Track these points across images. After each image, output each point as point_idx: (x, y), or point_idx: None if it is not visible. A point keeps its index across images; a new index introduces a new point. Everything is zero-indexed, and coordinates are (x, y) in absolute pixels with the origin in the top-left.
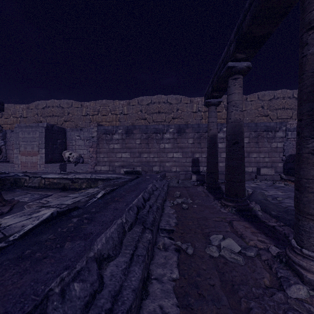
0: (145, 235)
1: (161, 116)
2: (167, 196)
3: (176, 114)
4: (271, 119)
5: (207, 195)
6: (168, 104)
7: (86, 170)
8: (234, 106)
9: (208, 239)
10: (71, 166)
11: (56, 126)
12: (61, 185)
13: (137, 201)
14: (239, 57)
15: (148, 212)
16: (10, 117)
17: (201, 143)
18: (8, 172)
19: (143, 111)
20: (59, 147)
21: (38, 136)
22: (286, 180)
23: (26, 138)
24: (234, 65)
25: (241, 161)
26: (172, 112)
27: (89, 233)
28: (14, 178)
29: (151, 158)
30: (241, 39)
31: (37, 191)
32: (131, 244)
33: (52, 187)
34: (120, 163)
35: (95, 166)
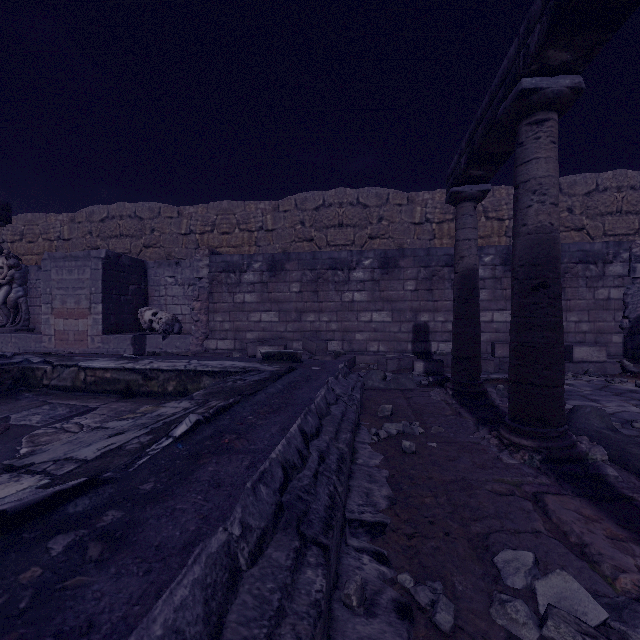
0: (304, 576)
1: (344, 233)
2: (361, 413)
3: (377, 229)
4: (590, 238)
5: (458, 411)
6: (360, 208)
7: (185, 348)
8: (536, 191)
9: (488, 563)
10: (156, 339)
11: (127, 257)
12: (120, 384)
13: (285, 446)
14: (553, 62)
15: (315, 478)
16: (38, 239)
17: (435, 289)
18: (12, 354)
19: (306, 223)
20: (132, 301)
21: (89, 277)
22: (636, 375)
23: (66, 281)
24: (538, 85)
25: (555, 332)
26: (370, 225)
27: (78, 629)
28: (22, 369)
29: (323, 323)
30: (569, 2)
31: (68, 398)
32: (253, 636)
33: (101, 388)
34: (257, 333)
35: (205, 340)
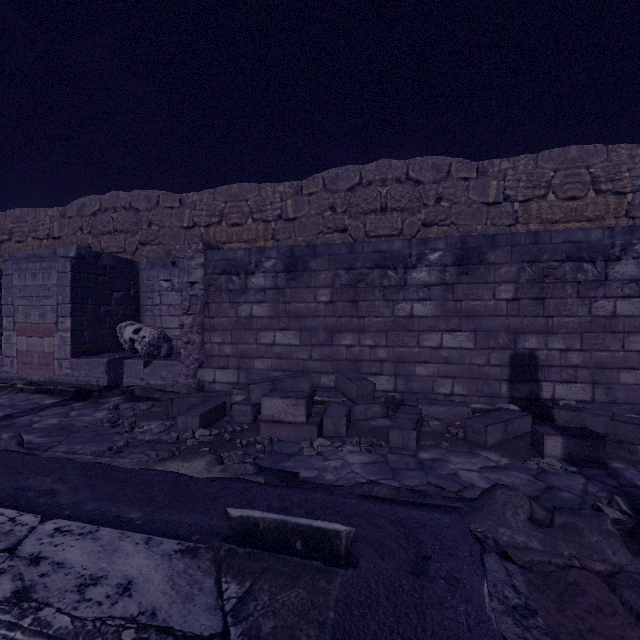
0: None
1: (389, 220)
2: None
3: (434, 212)
4: None
5: None
6: (410, 185)
7: (173, 380)
8: None
9: None
10: (136, 366)
11: (108, 256)
12: None
13: None
14: None
15: None
16: (27, 238)
17: (548, 298)
18: None
19: (337, 209)
20: (116, 312)
21: (56, 282)
22: None
23: (29, 288)
24: None
25: None
26: (424, 207)
27: None
28: None
29: (366, 348)
30: None
31: None
32: None
33: None
34: (269, 361)
35: (198, 369)
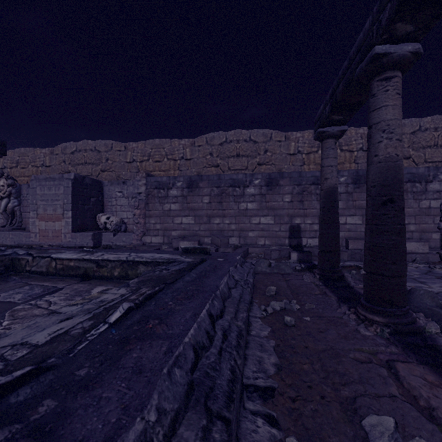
0: None
1: (240, 161)
2: (254, 292)
3: (263, 158)
4: (415, 164)
5: (324, 291)
6: (252, 143)
7: (129, 242)
8: (385, 130)
9: (357, 425)
10: (109, 236)
11: (89, 178)
12: (80, 270)
13: (196, 329)
14: (399, 32)
15: (219, 355)
16: (28, 166)
17: (305, 201)
18: (5, 248)
19: (213, 154)
20: (92, 209)
21: (62, 192)
22: None
23: (46, 195)
24: (388, 51)
25: (400, 236)
26: (258, 155)
27: None
28: (11, 259)
29: (226, 224)
30: None
31: (43, 281)
32: None
33: (67, 273)
34: (179, 232)
35: (143, 236)
